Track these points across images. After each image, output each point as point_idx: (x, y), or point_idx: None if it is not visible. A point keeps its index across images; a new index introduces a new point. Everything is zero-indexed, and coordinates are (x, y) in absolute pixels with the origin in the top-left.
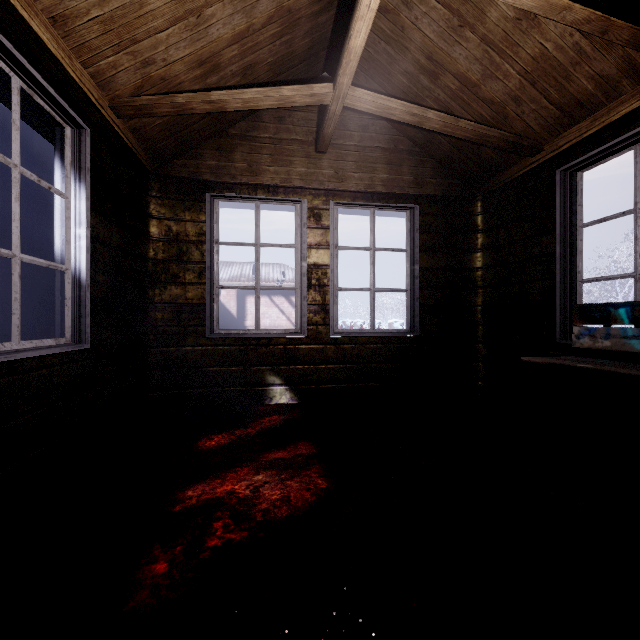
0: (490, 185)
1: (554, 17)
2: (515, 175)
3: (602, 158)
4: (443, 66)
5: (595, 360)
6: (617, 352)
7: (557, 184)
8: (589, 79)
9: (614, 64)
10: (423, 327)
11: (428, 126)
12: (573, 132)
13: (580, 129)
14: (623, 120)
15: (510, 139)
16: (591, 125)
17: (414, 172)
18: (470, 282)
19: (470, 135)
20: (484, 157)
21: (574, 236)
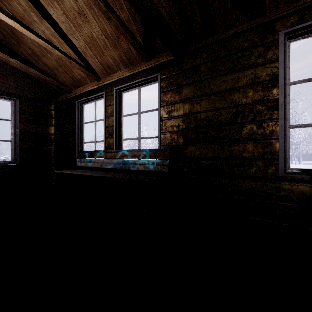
0: (58, 99)
1: (50, 50)
2: (65, 98)
3: (87, 102)
4: (21, 40)
5: (80, 170)
6: (89, 167)
7: (76, 106)
8: (78, 74)
9: (83, 73)
10: (21, 160)
11: (12, 64)
12: (79, 89)
13: (80, 89)
14: (90, 91)
15: (57, 84)
16: (83, 89)
17: (17, 82)
18: (49, 139)
19: (37, 76)
20: (52, 87)
21: (82, 126)
